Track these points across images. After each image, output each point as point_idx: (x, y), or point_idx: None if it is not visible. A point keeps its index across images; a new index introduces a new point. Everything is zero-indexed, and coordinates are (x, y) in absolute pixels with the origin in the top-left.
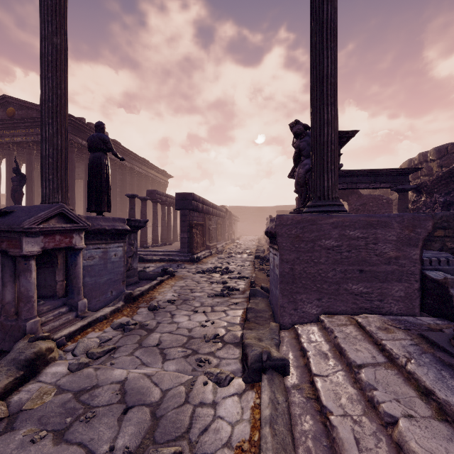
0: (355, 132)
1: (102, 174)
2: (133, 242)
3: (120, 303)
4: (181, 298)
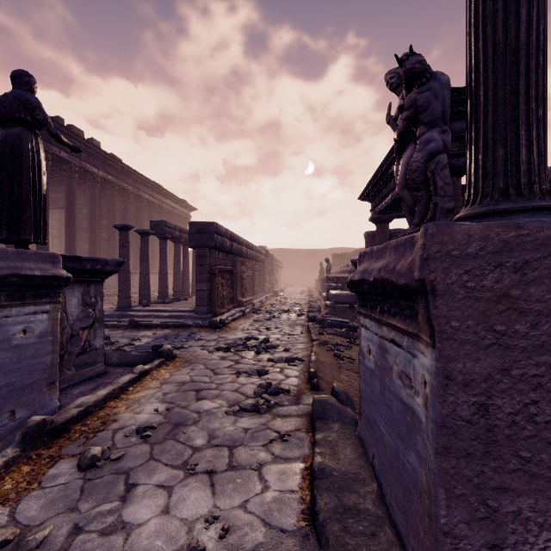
0: None
1: (23, 168)
2: (94, 300)
3: (5, 453)
4: (170, 418)
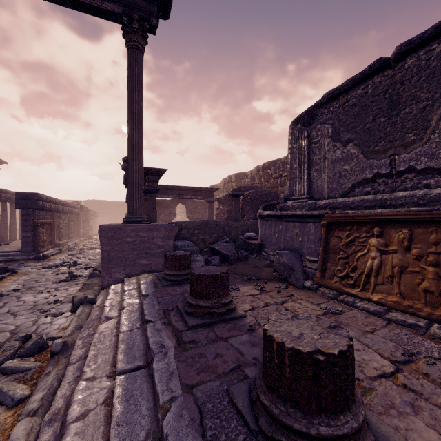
0: (165, 170)
1: None
2: None
3: None
4: (26, 287)
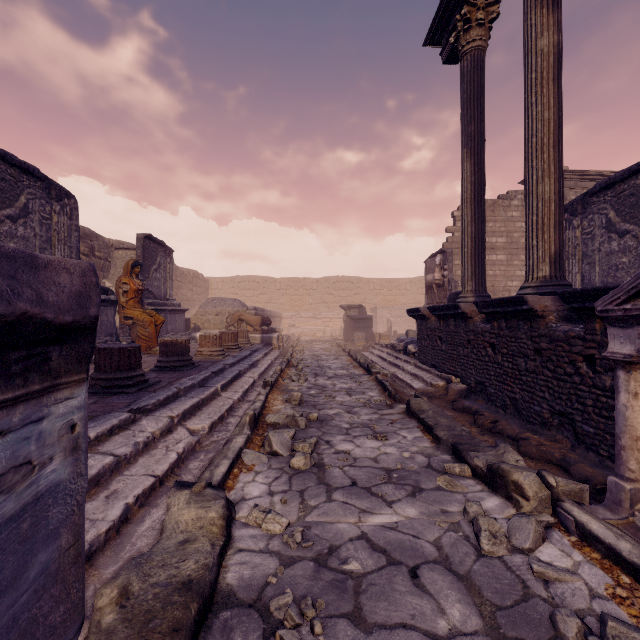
0: None
1: None
2: None
3: None
4: None
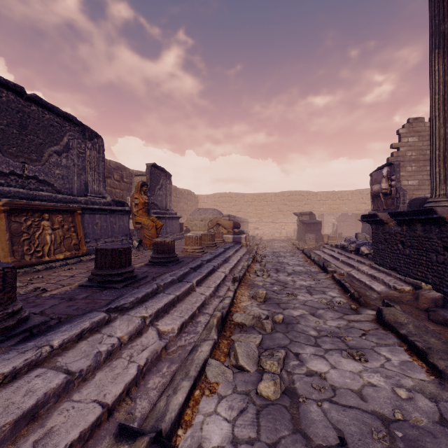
0: None
1: None
2: None
3: None
4: None
